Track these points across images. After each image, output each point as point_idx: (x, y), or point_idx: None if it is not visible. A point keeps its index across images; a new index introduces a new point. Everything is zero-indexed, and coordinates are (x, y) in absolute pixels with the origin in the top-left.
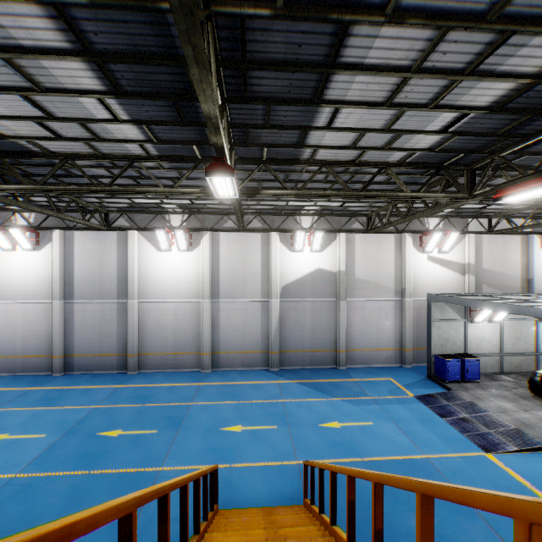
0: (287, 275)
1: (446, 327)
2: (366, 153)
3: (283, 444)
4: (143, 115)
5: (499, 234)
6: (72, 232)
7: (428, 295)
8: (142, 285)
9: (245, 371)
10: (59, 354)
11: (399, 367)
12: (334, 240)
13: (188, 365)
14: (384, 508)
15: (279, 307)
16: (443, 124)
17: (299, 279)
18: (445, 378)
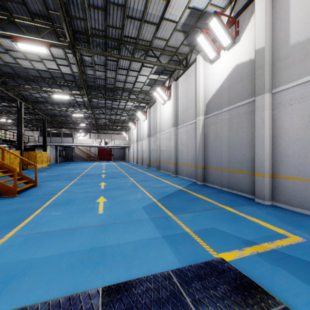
0: (209, 90)
1: None
2: None
3: (81, 190)
4: None
5: None
6: (150, 108)
7: None
8: (160, 126)
9: (185, 179)
10: (148, 159)
11: None
12: (253, 13)
13: (170, 170)
14: None
15: (204, 125)
16: None
17: (218, 89)
18: None
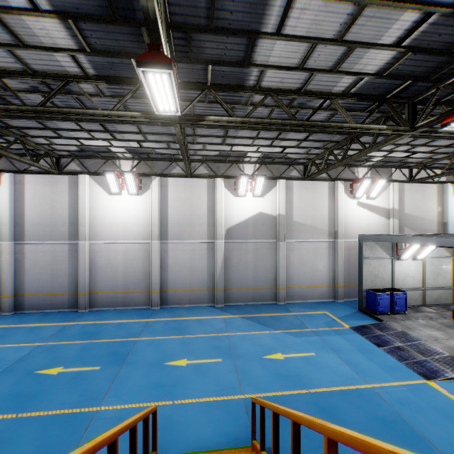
0: (231, 218)
1: (376, 264)
2: (313, 79)
3: (228, 377)
4: (67, 4)
5: (418, 182)
6: (23, 175)
7: (360, 236)
8: (93, 227)
9: (192, 307)
10: (10, 294)
11: (332, 301)
12: (274, 187)
13: (138, 303)
14: None
15: (224, 248)
16: (399, 35)
17: (242, 221)
18: (376, 310)
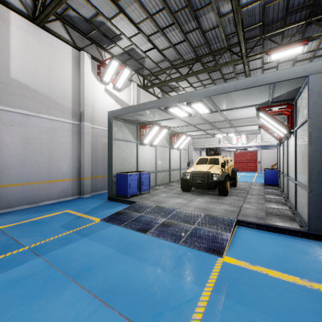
0: None
1: (124, 147)
2: None
3: None
4: None
5: (148, 92)
6: None
7: (110, 113)
8: None
9: None
10: None
11: (77, 198)
12: None
13: None
14: None
15: None
16: None
17: None
18: (128, 193)
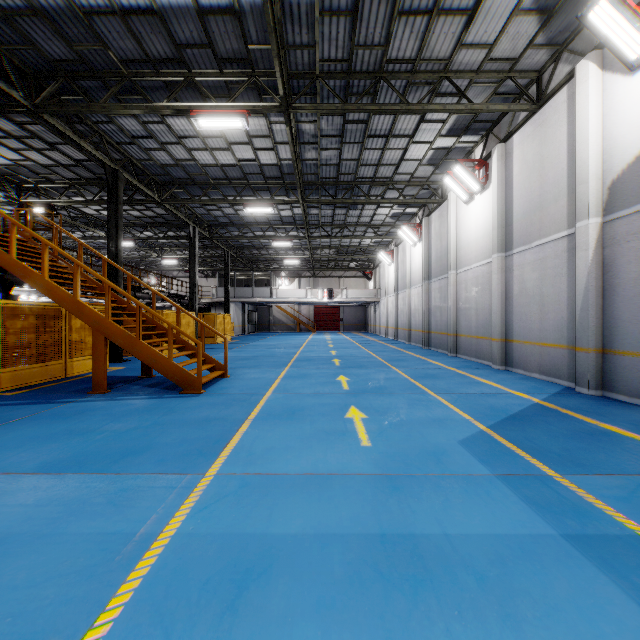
0: (621, 147)
1: None
2: None
3: (306, 390)
4: None
5: None
6: (431, 216)
7: None
8: (458, 253)
9: (535, 379)
10: (424, 329)
11: None
12: None
13: (486, 355)
14: (158, 416)
15: (602, 239)
16: None
17: None
18: None
